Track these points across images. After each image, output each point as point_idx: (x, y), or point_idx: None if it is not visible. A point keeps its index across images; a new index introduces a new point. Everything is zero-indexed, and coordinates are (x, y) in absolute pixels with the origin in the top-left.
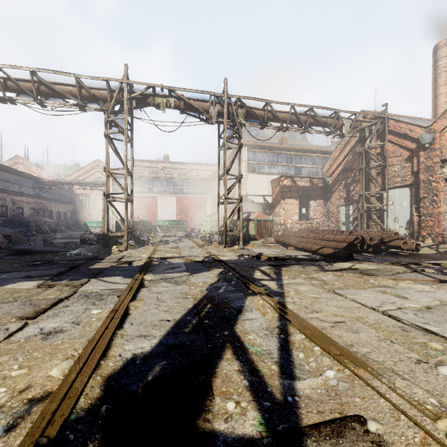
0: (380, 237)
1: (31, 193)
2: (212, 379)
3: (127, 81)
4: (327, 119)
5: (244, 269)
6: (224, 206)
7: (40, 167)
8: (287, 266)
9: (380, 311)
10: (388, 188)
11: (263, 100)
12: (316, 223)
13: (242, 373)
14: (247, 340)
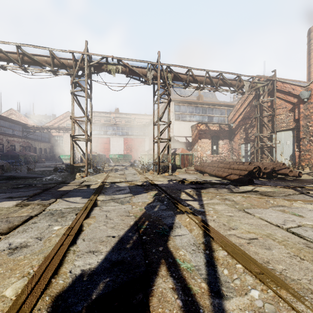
0: (272, 167)
1: (21, 135)
2: (149, 298)
3: (87, 53)
4: (232, 81)
5: (173, 191)
6: (158, 144)
7: (28, 116)
8: (205, 189)
9: (284, 228)
10: (276, 131)
11: (186, 67)
12: (223, 156)
13: (175, 291)
14: (178, 256)
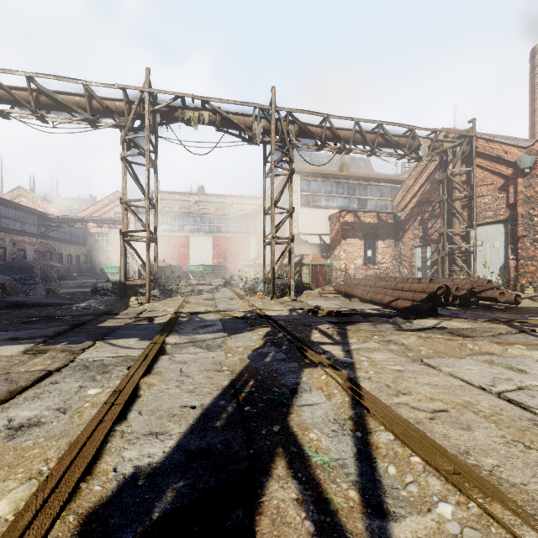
0: (469, 286)
1: (36, 231)
2: (255, 518)
3: (149, 89)
4: (400, 139)
5: (298, 328)
6: (271, 247)
7: (48, 200)
8: (353, 324)
9: (493, 392)
10: (476, 225)
11: (320, 114)
12: (384, 269)
13: (302, 505)
14: (308, 441)
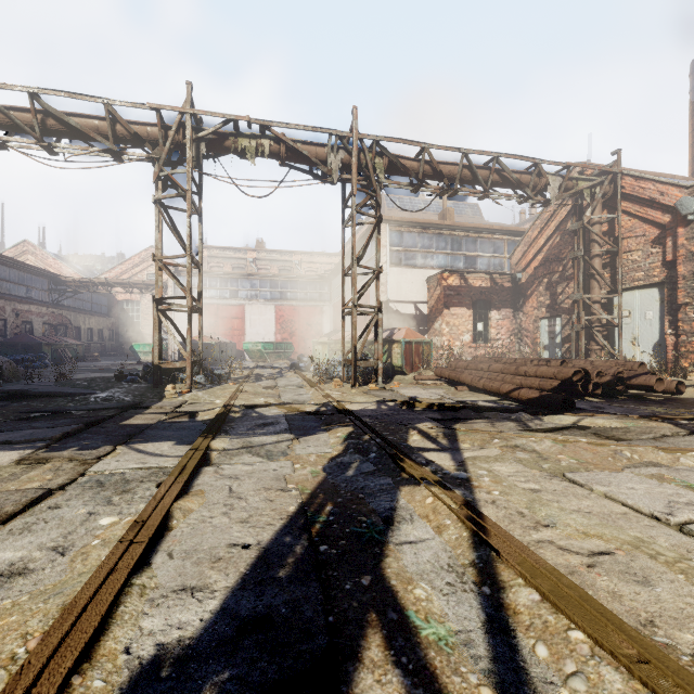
0: (615, 371)
1: (46, 299)
2: None
3: (191, 110)
4: (522, 176)
5: (390, 428)
6: (352, 318)
7: (62, 258)
8: (463, 421)
9: (672, 523)
10: (622, 290)
11: (417, 143)
12: (499, 347)
13: None
14: (413, 602)
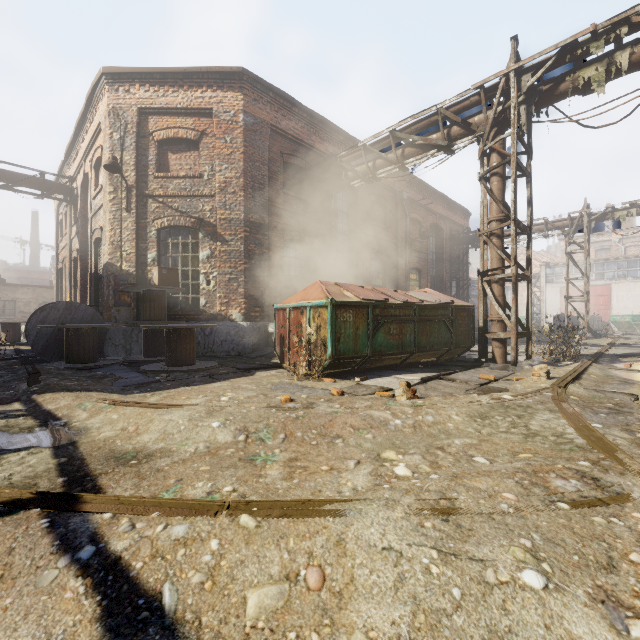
0: None
1: None
2: None
3: (586, 210)
4: None
5: None
6: None
7: None
8: None
9: None
10: None
11: None
12: None
13: None
14: None
